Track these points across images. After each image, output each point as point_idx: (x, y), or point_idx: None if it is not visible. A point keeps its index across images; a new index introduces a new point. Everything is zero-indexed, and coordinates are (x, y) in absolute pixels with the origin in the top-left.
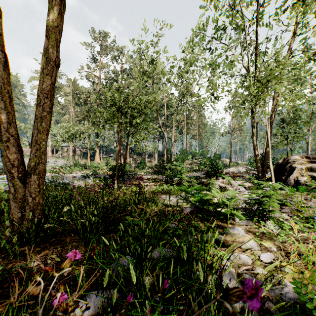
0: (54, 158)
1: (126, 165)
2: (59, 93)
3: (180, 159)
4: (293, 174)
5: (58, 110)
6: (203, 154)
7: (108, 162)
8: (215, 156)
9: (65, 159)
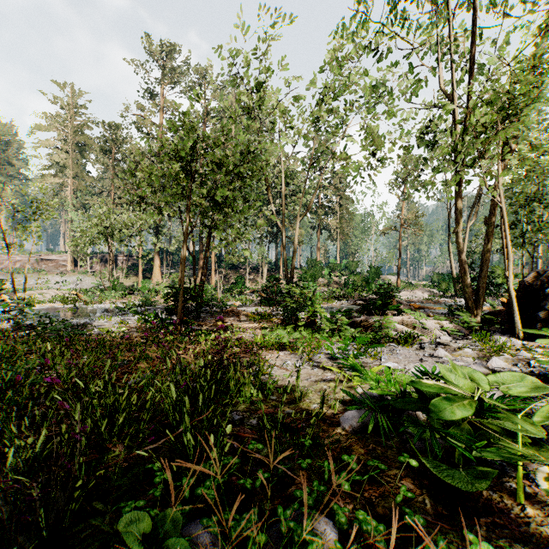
0: (76, 275)
1: (208, 288)
2: (86, 155)
3: (310, 276)
4: None
5: (84, 187)
6: (350, 267)
7: (174, 282)
8: (371, 271)
9: (97, 276)
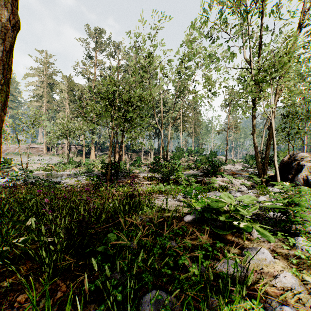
0: (48, 156)
1: (121, 163)
2: (54, 90)
3: (177, 157)
4: (301, 172)
5: (53, 107)
6: (199, 151)
7: (103, 160)
8: (211, 154)
9: (60, 156)
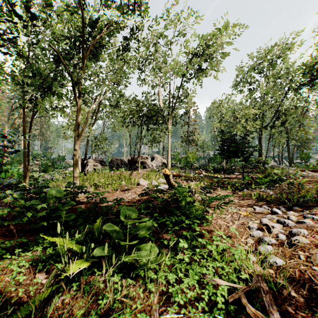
0: None
1: None
2: None
3: (17, 161)
4: (87, 167)
5: None
6: (47, 155)
7: None
8: (59, 158)
9: None
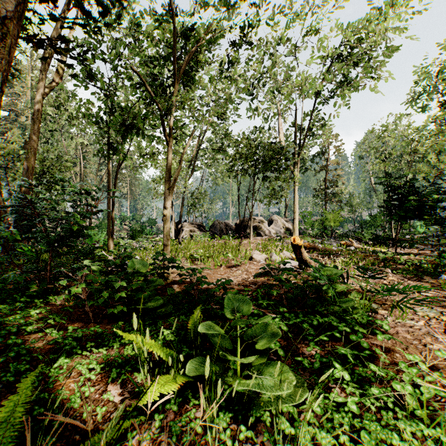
0: None
1: None
2: None
3: (104, 225)
4: (182, 234)
5: None
6: (136, 218)
7: None
8: (150, 221)
9: None
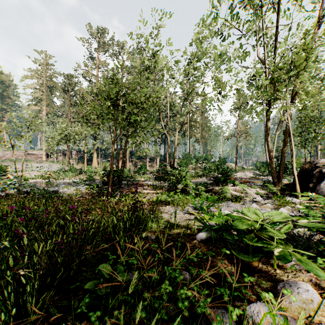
0: (48, 163)
1: (125, 170)
2: (54, 93)
3: (184, 164)
4: (323, 180)
5: (52, 111)
6: (207, 158)
7: (105, 167)
8: (220, 161)
9: (60, 163)
